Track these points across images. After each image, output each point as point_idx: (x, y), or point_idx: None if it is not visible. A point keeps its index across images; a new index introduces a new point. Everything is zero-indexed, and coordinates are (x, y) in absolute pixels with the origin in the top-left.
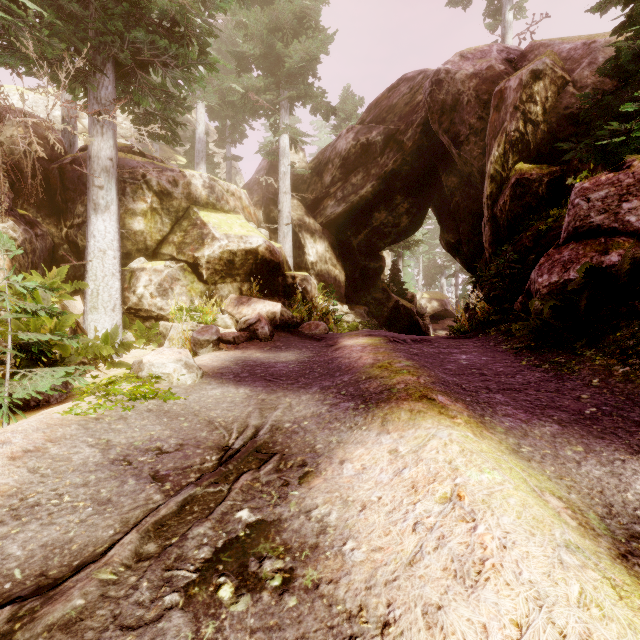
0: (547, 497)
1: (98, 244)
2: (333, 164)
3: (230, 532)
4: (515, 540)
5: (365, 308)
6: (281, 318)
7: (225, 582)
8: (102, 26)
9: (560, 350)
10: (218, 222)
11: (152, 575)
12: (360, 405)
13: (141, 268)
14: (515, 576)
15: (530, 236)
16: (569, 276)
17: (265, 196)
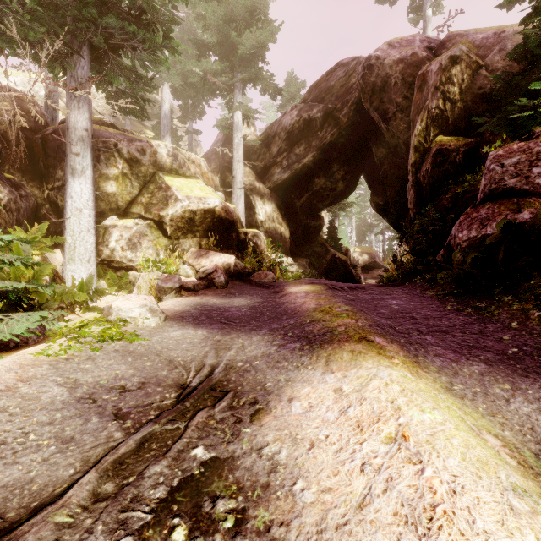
0: (485, 436)
1: (75, 204)
2: (279, 137)
3: (185, 470)
4: (464, 484)
5: (307, 260)
6: (235, 268)
7: (179, 524)
8: (78, 13)
9: (480, 296)
10: (180, 185)
11: (107, 517)
12: (305, 346)
13: (113, 225)
14: (469, 525)
15: (449, 198)
16: (486, 231)
17: (221, 164)
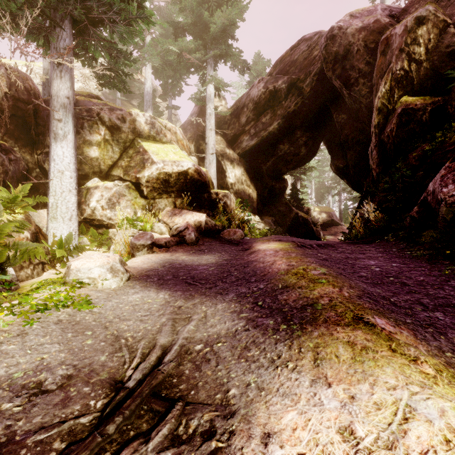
0: None
1: (57, 166)
2: (247, 108)
3: None
4: None
5: (272, 218)
6: (205, 226)
7: None
8: None
9: None
10: (156, 150)
11: None
12: (281, 324)
13: (95, 186)
14: None
15: (416, 156)
16: None
17: (196, 133)
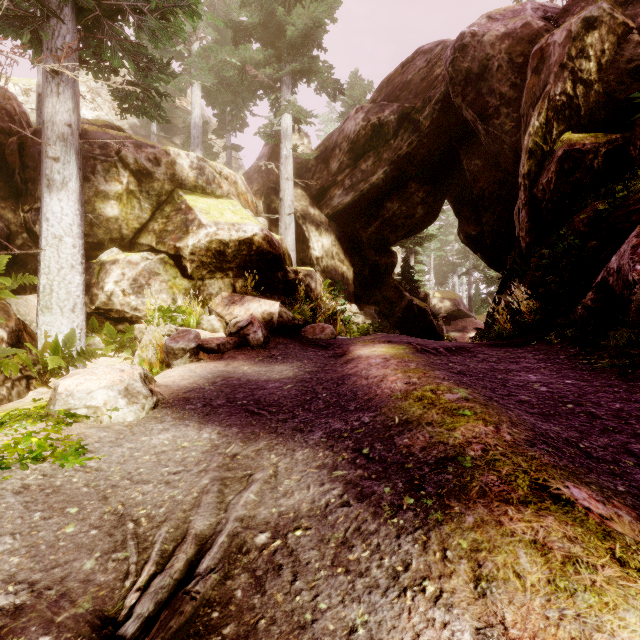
0: None
1: (52, 229)
2: (340, 149)
3: None
4: None
5: (376, 308)
6: (279, 320)
7: None
8: None
9: None
10: (206, 207)
11: None
12: (404, 496)
13: (112, 260)
14: None
15: (585, 219)
16: None
17: (266, 185)
